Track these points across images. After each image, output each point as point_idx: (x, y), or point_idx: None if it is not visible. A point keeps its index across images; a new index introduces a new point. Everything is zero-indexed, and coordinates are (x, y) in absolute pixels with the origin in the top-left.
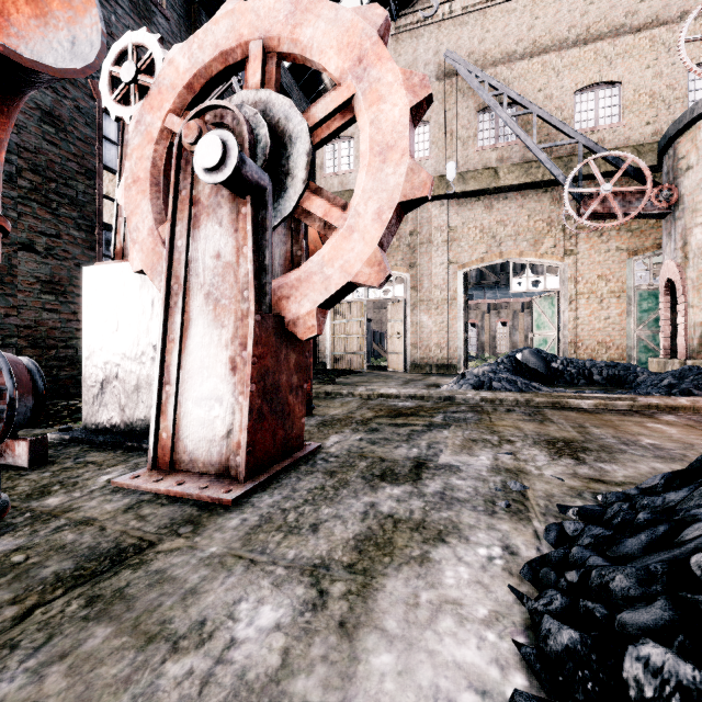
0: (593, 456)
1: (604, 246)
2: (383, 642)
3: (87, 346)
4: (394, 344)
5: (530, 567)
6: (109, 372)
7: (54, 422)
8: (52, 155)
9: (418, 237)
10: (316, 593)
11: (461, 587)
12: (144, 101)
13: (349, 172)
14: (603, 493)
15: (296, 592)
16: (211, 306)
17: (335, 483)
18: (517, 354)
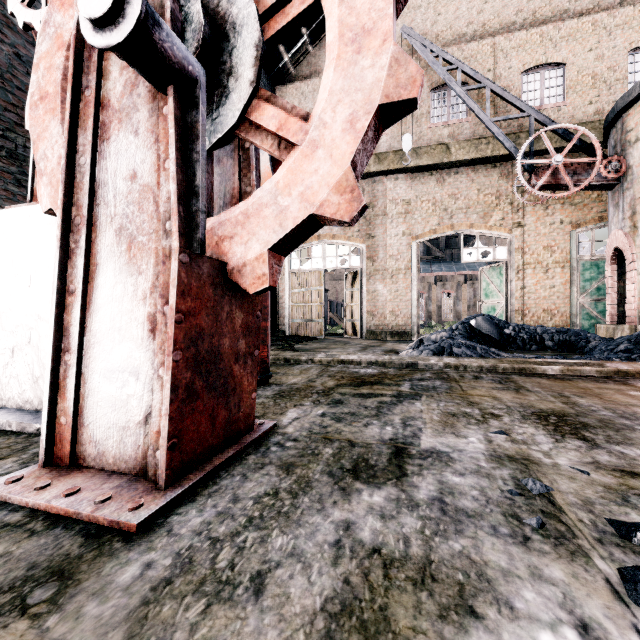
0: (602, 436)
1: (550, 218)
2: None
3: None
4: (350, 312)
5: None
6: (20, 337)
7: None
8: None
9: (374, 209)
10: None
11: None
12: None
13: None
14: None
15: None
16: (123, 245)
17: (292, 484)
18: (470, 321)
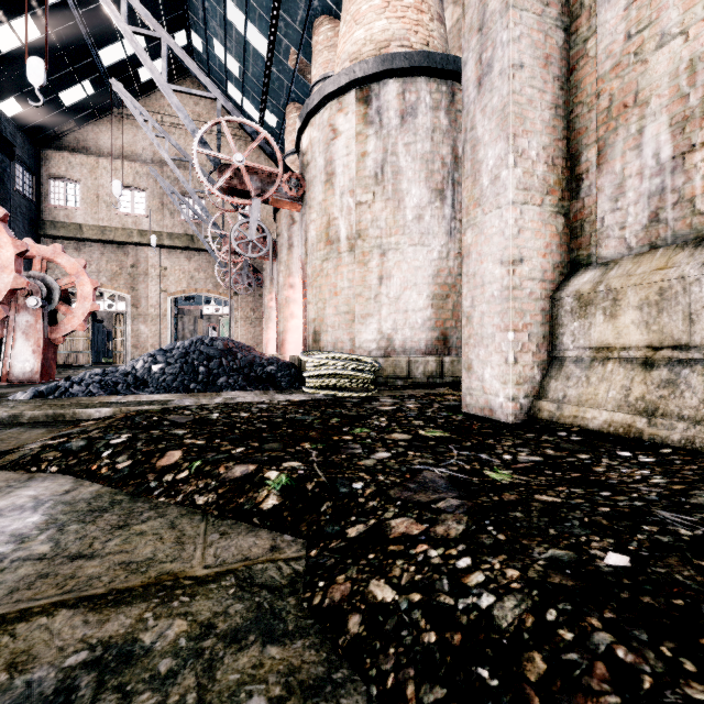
0: None
1: (253, 293)
2: None
3: None
4: (118, 345)
5: None
6: None
7: None
8: None
9: (137, 270)
10: None
11: None
12: None
13: (75, 209)
14: None
15: None
16: (25, 335)
17: None
18: None
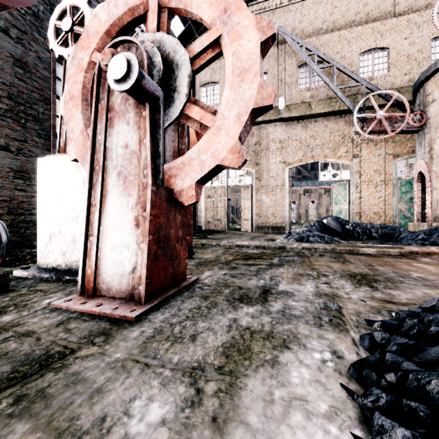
0: (383, 285)
1: (378, 151)
2: (247, 435)
3: (40, 211)
4: (245, 214)
5: (354, 369)
6: (54, 229)
7: (19, 263)
8: (21, 87)
9: (260, 146)
10: (194, 392)
11: (304, 385)
12: (77, 43)
13: (216, 105)
14: (395, 310)
15: (179, 391)
16: (121, 181)
17: (208, 304)
18: (323, 220)
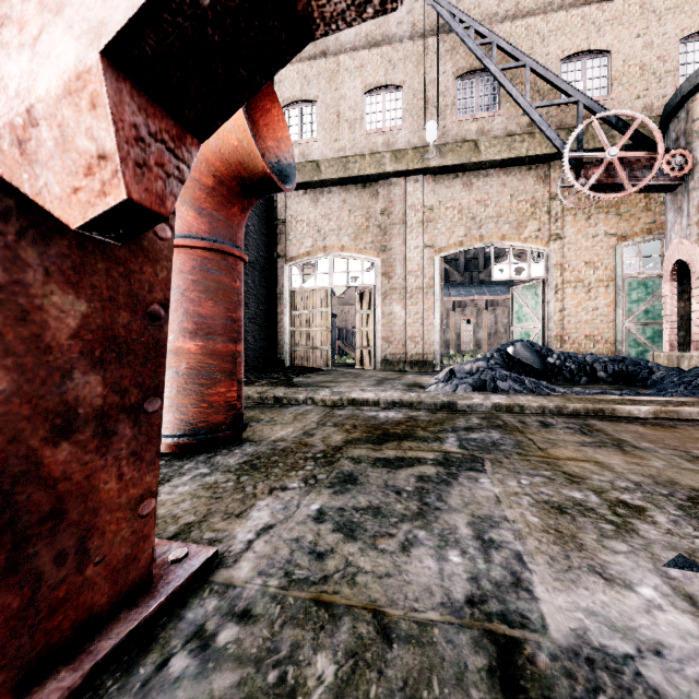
0: None
1: (592, 230)
2: None
3: None
4: (362, 339)
5: None
6: None
7: None
8: None
9: (390, 217)
10: None
11: None
12: None
13: (311, 141)
14: None
15: None
16: None
17: None
18: (508, 348)
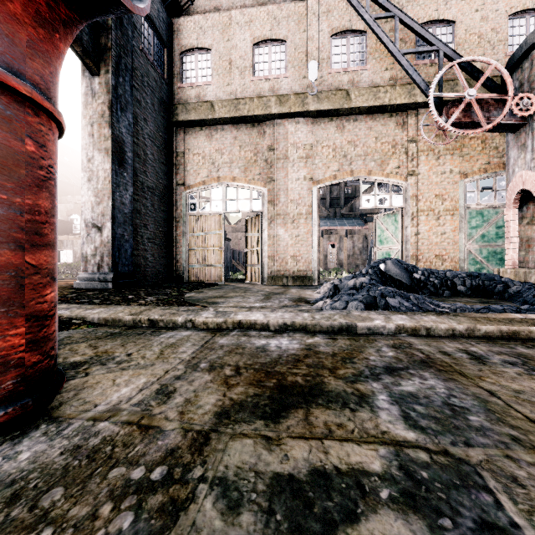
0: None
1: (441, 168)
2: None
3: None
4: (251, 257)
5: None
6: None
7: None
8: None
9: (275, 152)
10: None
11: None
12: None
13: (206, 84)
14: None
15: None
16: None
17: None
18: (380, 265)
